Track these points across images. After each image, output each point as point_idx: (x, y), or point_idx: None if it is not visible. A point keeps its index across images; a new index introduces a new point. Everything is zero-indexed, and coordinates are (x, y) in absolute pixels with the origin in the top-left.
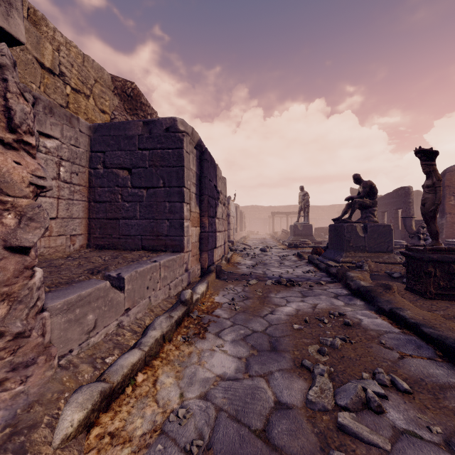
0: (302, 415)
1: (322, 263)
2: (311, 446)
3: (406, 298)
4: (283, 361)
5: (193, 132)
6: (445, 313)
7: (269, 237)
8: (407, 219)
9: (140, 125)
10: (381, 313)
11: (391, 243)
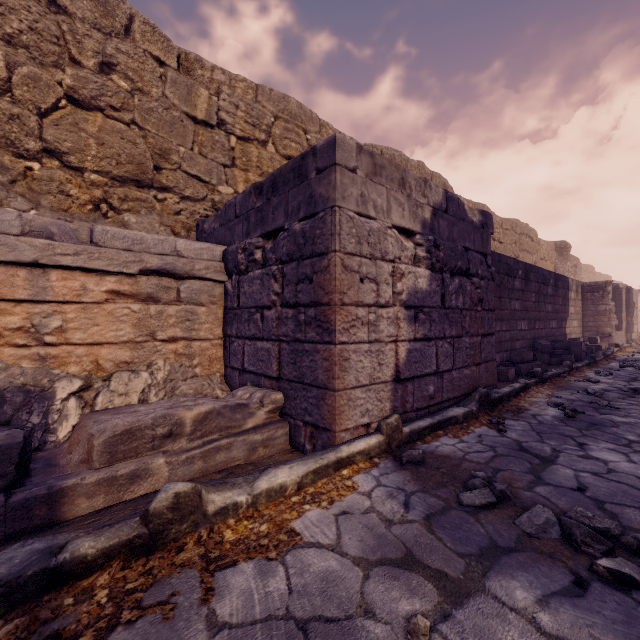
0: None
1: None
2: None
3: None
4: None
5: (625, 285)
6: None
7: None
8: None
9: None
10: None
11: None
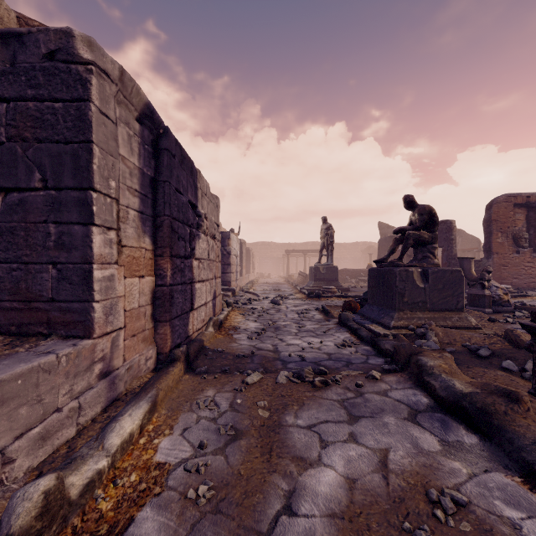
0: None
1: (363, 328)
2: None
3: None
4: None
5: (124, 78)
6: None
7: (283, 281)
8: (465, 260)
9: None
10: None
11: (462, 297)
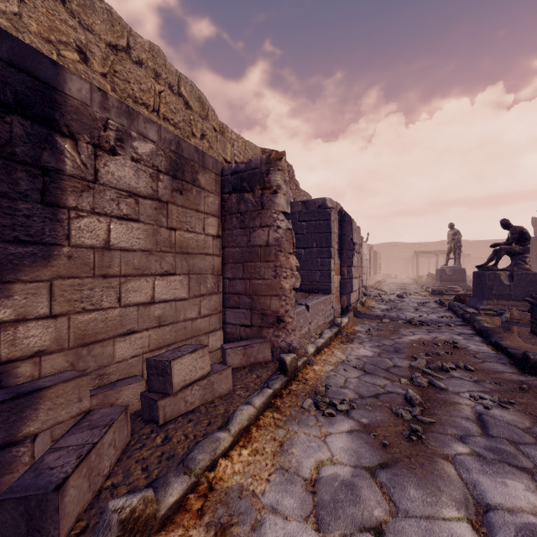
0: (406, 369)
1: (460, 310)
2: (407, 374)
3: (521, 337)
4: (401, 355)
5: (336, 205)
6: None
7: (411, 282)
8: None
9: (299, 204)
10: (490, 344)
11: None
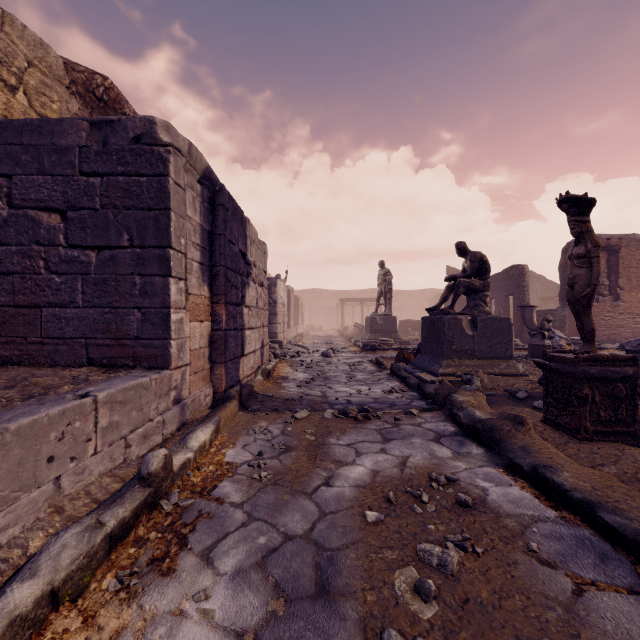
0: None
1: (412, 376)
2: None
3: (549, 441)
4: (340, 634)
5: (191, 150)
6: (619, 471)
7: (337, 335)
8: (527, 309)
9: (83, 128)
10: (516, 472)
11: (510, 345)
